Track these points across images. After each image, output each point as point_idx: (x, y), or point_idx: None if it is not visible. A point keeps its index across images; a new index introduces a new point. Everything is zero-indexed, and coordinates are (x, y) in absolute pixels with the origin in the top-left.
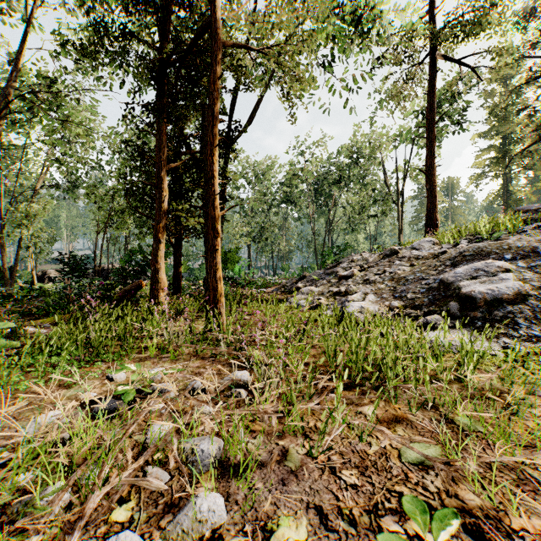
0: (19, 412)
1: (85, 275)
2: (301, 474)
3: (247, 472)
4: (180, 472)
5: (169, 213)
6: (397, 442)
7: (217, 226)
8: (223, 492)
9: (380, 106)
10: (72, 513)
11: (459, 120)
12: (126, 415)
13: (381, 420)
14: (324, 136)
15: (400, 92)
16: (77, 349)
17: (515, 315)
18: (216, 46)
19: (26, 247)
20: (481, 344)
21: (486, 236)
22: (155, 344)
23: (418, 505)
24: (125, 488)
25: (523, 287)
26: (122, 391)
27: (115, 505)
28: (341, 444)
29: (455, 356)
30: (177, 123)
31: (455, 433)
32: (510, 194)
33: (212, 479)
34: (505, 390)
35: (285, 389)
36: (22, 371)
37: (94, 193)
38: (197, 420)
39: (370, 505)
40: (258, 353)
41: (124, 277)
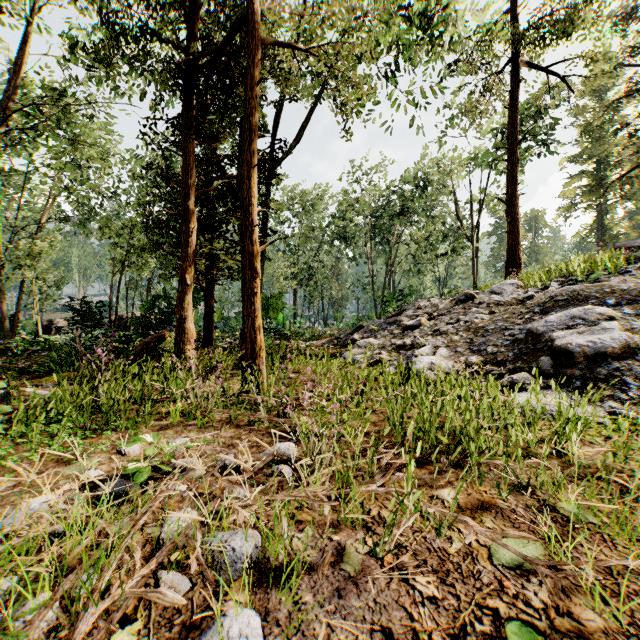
0: (2, 496)
1: (100, 326)
2: (362, 582)
3: (291, 580)
4: (204, 579)
5: (198, 249)
6: (486, 537)
7: (256, 265)
8: (260, 607)
9: (451, 123)
10: (57, 638)
11: (545, 140)
12: (137, 501)
13: (463, 507)
14: (384, 160)
15: (475, 107)
16: (83, 415)
17: (622, 373)
18: (255, 44)
19: (30, 291)
20: (582, 409)
21: (581, 277)
22: (179, 409)
23: (529, 637)
24: (130, 602)
25: (632, 339)
26: (133, 470)
27: (115, 626)
28: (413, 539)
29: (551, 424)
30: (209, 142)
31: (559, 524)
32: (605, 229)
33: (245, 591)
34: (616, 467)
35: (340, 467)
36: (13, 442)
37: (109, 227)
38: (228, 507)
39: (456, 626)
40: (306, 420)
41: (145, 327)
